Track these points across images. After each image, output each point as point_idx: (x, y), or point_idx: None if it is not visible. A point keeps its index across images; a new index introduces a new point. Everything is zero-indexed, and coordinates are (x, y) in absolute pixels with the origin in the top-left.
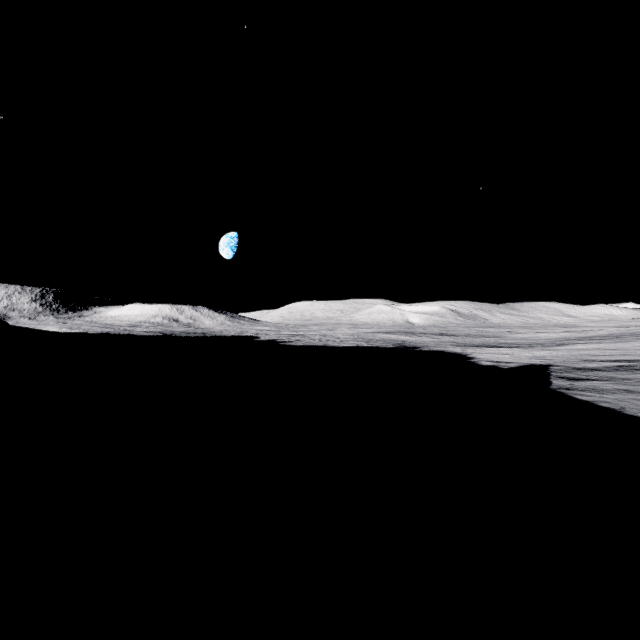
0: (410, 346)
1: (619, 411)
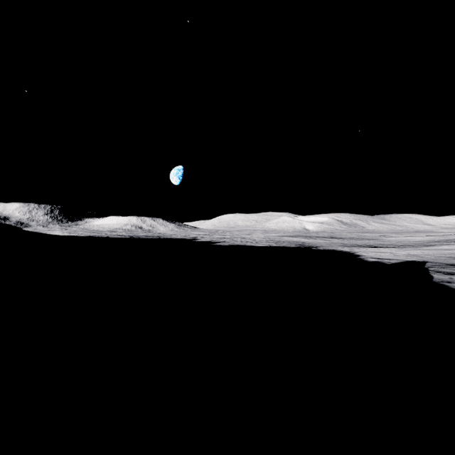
0: (309, 246)
1: None
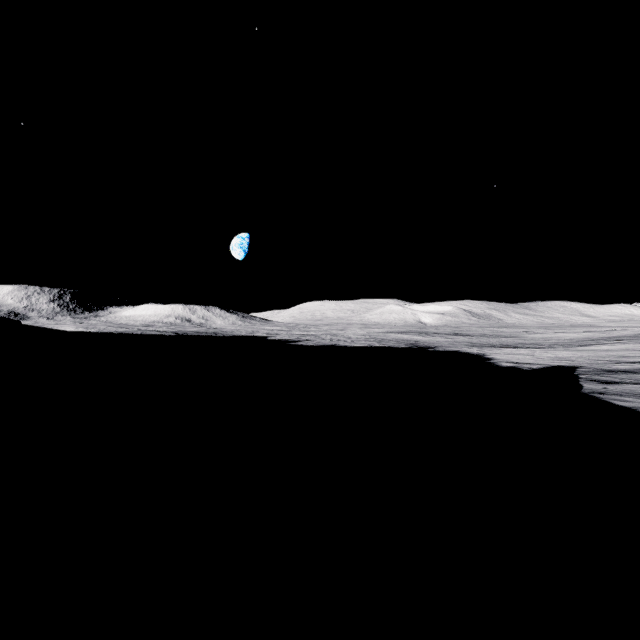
0: (424, 346)
1: None
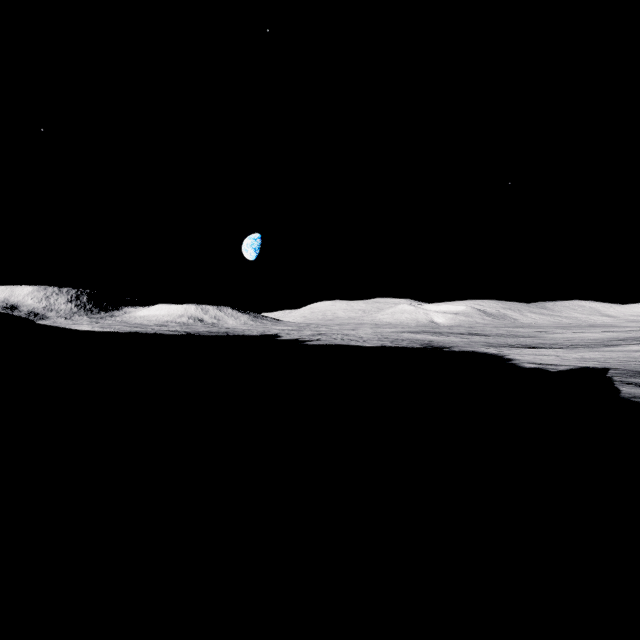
0: (439, 346)
1: None
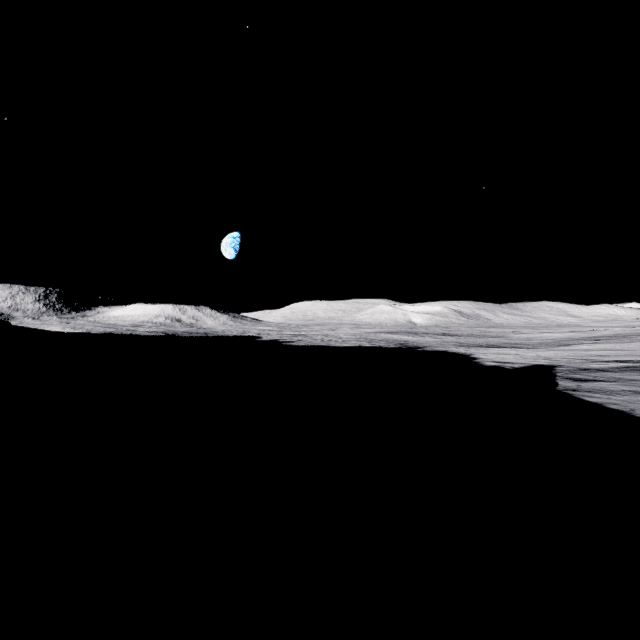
0: (413, 346)
1: (629, 413)
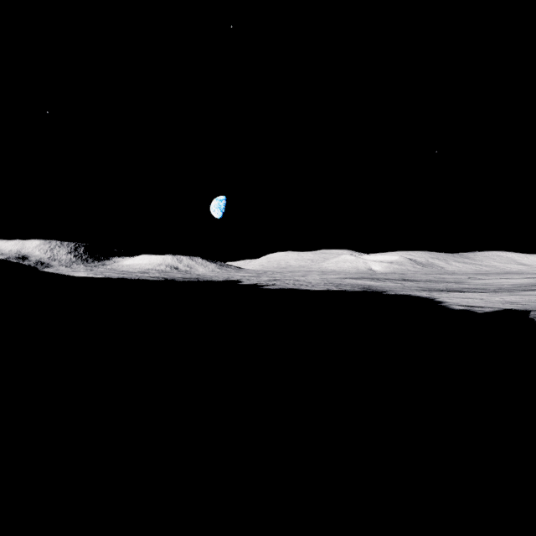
0: (377, 290)
1: None
